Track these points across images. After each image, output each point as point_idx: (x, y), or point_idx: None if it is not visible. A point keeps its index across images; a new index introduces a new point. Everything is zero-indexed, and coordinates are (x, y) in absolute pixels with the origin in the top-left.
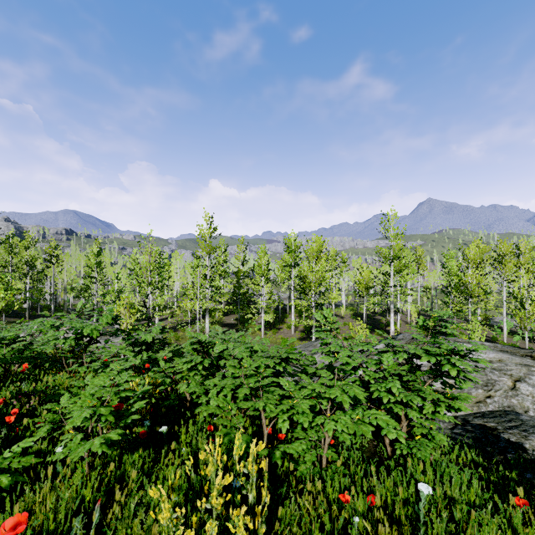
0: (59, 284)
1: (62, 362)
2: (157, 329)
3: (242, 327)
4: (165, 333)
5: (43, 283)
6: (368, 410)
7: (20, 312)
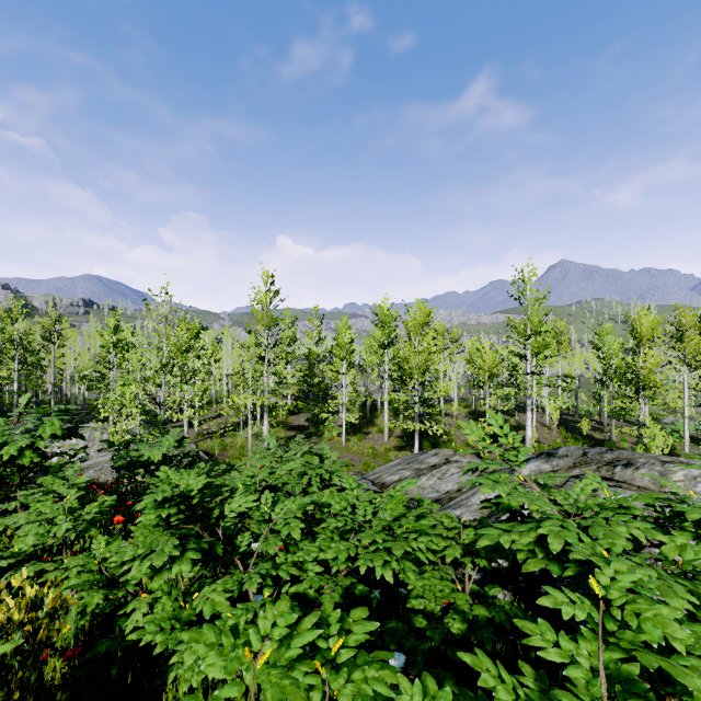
0: (67, 372)
1: (4, 497)
2: (169, 441)
3: (315, 430)
4: (183, 448)
5: (46, 370)
6: (573, 635)
7: (8, 409)
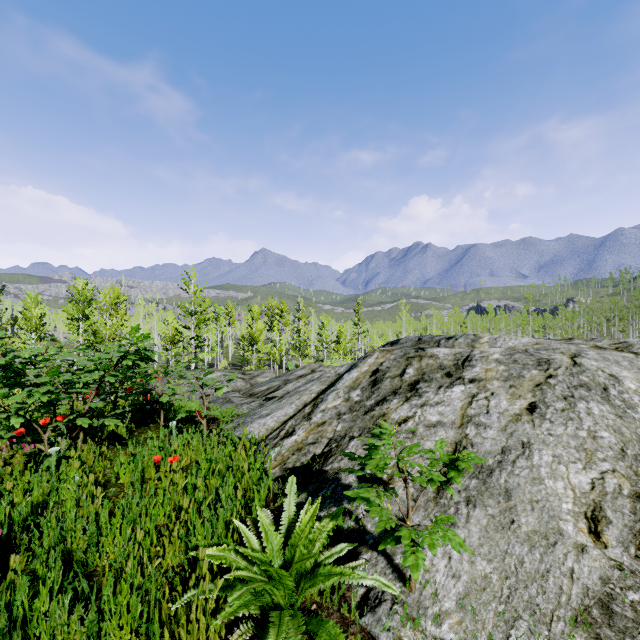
0: None
1: None
2: None
3: None
4: None
5: None
6: None
7: None
